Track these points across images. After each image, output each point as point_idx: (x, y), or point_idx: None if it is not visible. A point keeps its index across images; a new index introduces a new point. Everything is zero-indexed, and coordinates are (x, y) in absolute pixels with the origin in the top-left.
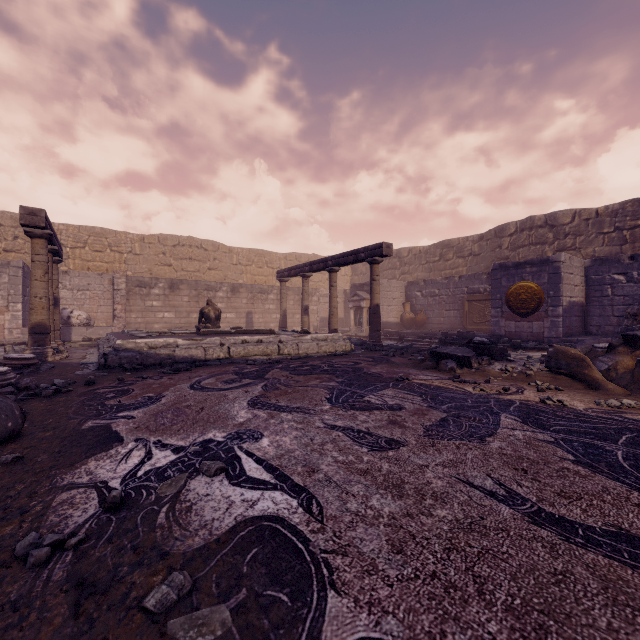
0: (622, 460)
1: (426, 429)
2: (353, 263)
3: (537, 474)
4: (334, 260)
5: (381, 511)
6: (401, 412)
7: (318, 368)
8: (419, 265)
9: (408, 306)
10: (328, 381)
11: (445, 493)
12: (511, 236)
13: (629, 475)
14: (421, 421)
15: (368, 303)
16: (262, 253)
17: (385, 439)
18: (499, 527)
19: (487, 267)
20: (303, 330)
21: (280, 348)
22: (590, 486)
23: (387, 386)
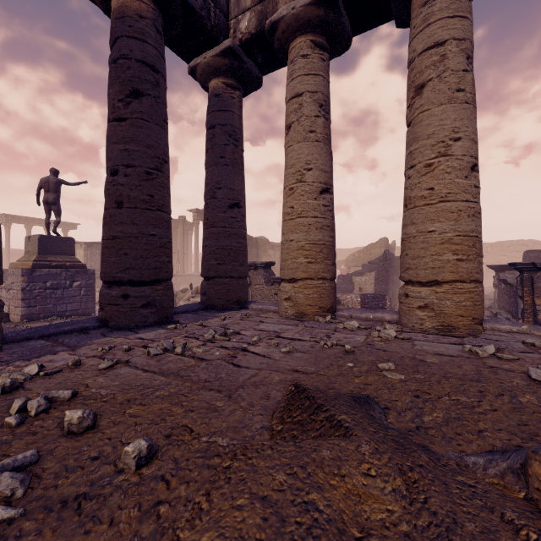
0: None
1: None
2: None
3: None
4: None
5: None
6: None
7: None
8: None
9: None
10: None
11: None
12: None
13: None
14: None
15: None
16: None
17: None
18: None
19: None
20: None
21: None
22: None
23: None
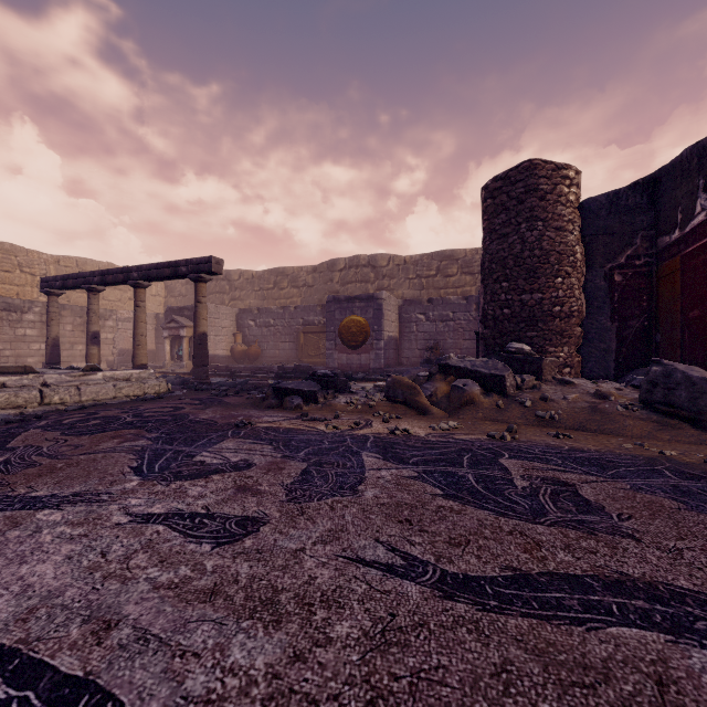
0: (476, 484)
1: (288, 490)
2: (170, 278)
3: (422, 522)
4: (142, 271)
5: (252, 670)
6: (251, 471)
7: (116, 421)
8: (252, 291)
9: (240, 337)
10: (134, 439)
11: (338, 589)
12: (341, 271)
13: (488, 499)
14: (279, 479)
15: (190, 332)
16: (11, 249)
17: (236, 520)
18: (416, 622)
19: (320, 300)
20: (89, 366)
21: (44, 395)
22: (469, 523)
23: (225, 436)
